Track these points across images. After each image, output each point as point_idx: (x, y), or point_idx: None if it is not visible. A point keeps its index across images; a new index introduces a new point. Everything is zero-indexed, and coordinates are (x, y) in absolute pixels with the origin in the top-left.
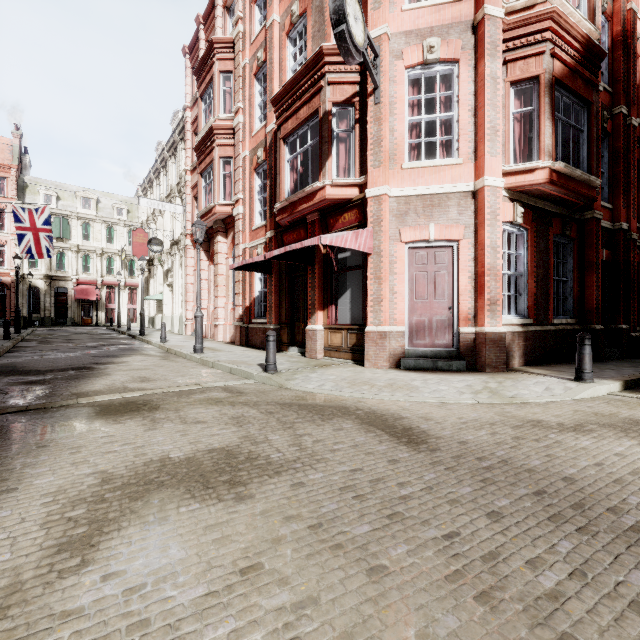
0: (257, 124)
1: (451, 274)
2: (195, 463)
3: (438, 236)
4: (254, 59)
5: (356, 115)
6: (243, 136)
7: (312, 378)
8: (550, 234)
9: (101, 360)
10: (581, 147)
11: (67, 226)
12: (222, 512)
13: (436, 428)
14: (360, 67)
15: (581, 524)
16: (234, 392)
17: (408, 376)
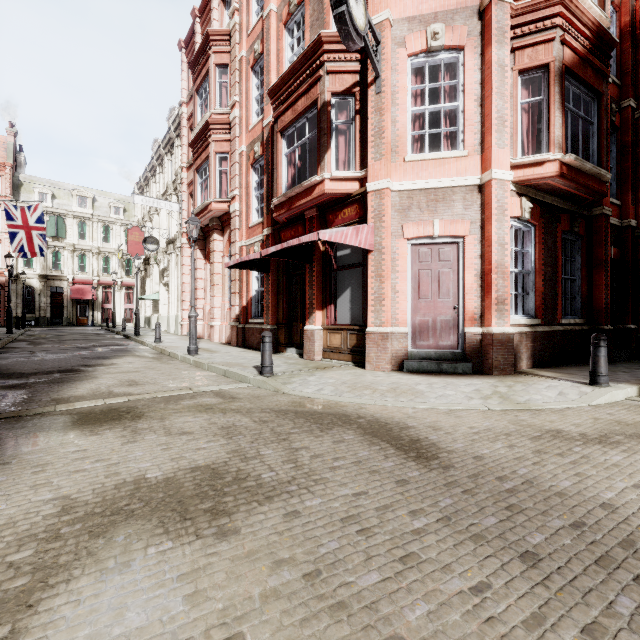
0: (254, 118)
1: (456, 272)
2: (174, 485)
3: (442, 232)
4: (251, 51)
5: (356, 106)
6: (239, 131)
7: (310, 382)
8: (558, 231)
9: (90, 362)
10: (591, 140)
11: (63, 225)
12: (199, 554)
13: (447, 440)
14: (360, 55)
15: (638, 571)
16: (226, 397)
17: (412, 379)
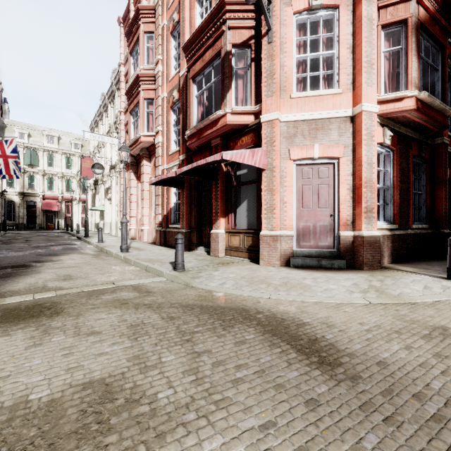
0: (173, 72)
1: (332, 187)
2: (55, 414)
3: (321, 154)
4: (170, 20)
5: (252, 55)
6: (162, 81)
7: (215, 276)
8: (410, 155)
9: (42, 258)
10: (436, 83)
11: (36, 156)
12: None
13: (343, 339)
14: (255, 14)
15: None
16: (142, 291)
17: (298, 274)
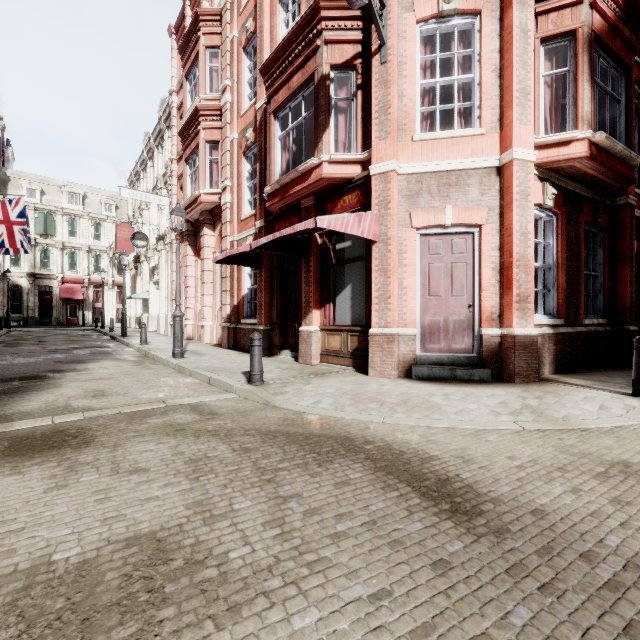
0: (246, 103)
1: (471, 266)
2: (88, 579)
3: (456, 220)
4: (243, 31)
5: (358, 80)
6: (231, 117)
7: (306, 392)
8: (581, 221)
9: (62, 367)
10: (618, 120)
11: (52, 222)
12: None
13: (485, 479)
14: (363, 23)
15: None
16: (205, 413)
17: (424, 389)
